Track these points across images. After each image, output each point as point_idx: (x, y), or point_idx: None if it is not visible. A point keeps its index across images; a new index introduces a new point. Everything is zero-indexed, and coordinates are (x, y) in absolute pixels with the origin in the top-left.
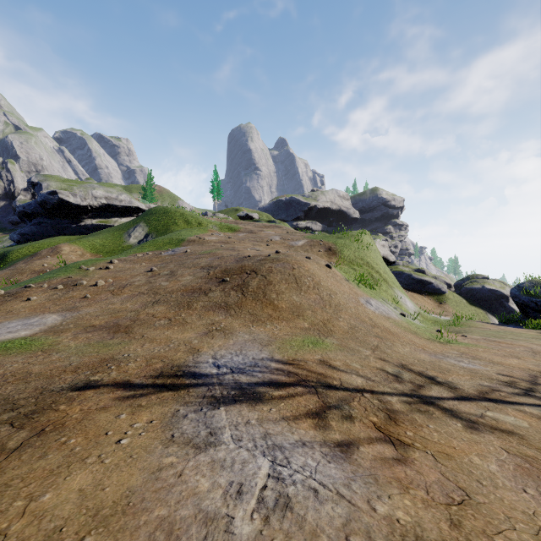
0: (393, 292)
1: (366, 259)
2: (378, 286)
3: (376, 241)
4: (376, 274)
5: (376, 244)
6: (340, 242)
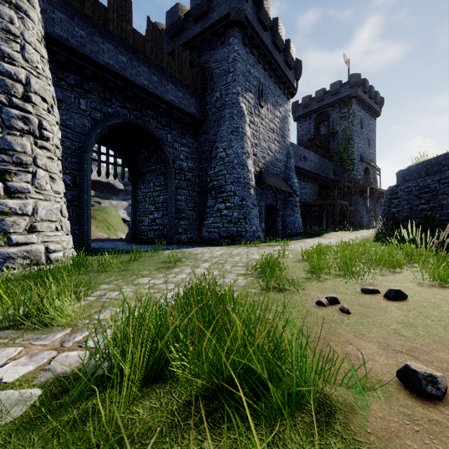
0: (117, 233)
1: (107, 220)
2: (109, 230)
3: (120, 210)
4: (111, 226)
5: (120, 212)
6: (96, 212)
